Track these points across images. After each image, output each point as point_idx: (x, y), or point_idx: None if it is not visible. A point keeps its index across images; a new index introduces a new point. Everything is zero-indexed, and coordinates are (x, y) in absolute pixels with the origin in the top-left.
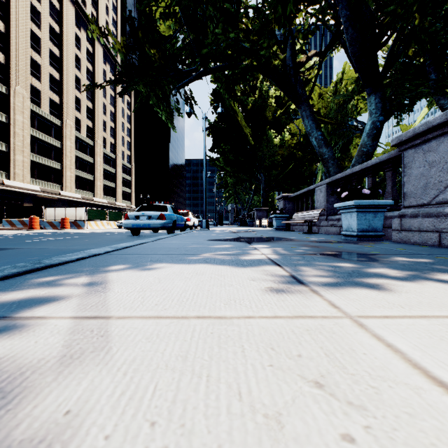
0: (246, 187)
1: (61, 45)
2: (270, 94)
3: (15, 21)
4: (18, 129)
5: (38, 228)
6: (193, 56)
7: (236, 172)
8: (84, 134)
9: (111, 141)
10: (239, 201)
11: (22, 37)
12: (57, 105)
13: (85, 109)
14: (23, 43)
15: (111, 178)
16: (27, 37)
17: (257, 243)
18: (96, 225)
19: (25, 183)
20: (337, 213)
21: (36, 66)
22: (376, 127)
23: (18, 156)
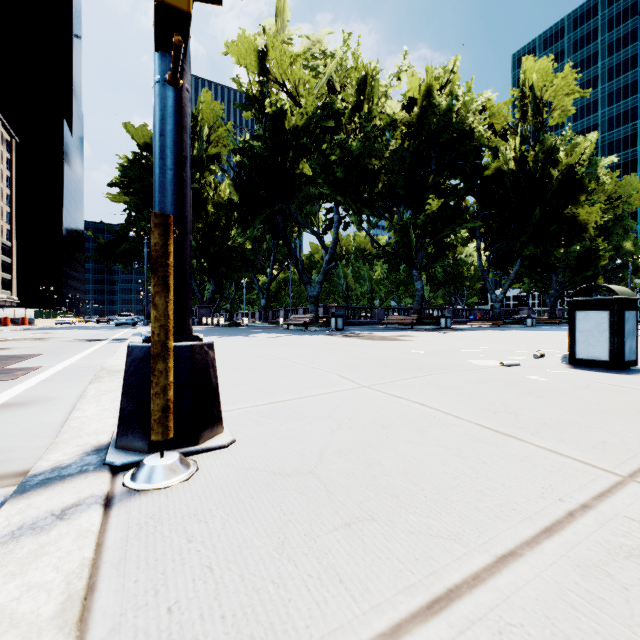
0: None
1: None
2: None
3: None
4: None
5: (10, 325)
6: None
7: None
8: None
9: None
10: None
11: None
12: None
13: None
14: None
15: None
16: None
17: None
18: (40, 323)
19: None
20: None
21: None
22: (213, 291)
23: None
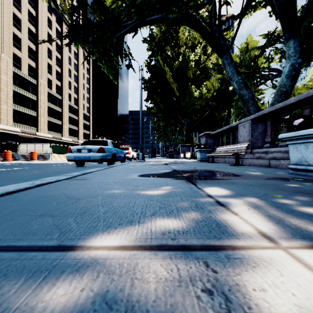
0: (172, 130)
1: (37, 25)
2: (191, 58)
3: (1, 5)
4: (3, 86)
5: (10, 160)
6: (131, 19)
7: (165, 117)
8: (54, 91)
9: (75, 97)
10: (168, 139)
11: (6, 17)
12: (34, 69)
13: (55, 73)
14: (7, 22)
15: (75, 123)
16: (10, 17)
17: (204, 184)
18: (59, 157)
19: (8, 126)
20: (260, 147)
21: (18, 39)
22: (295, 69)
23: (3, 106)
